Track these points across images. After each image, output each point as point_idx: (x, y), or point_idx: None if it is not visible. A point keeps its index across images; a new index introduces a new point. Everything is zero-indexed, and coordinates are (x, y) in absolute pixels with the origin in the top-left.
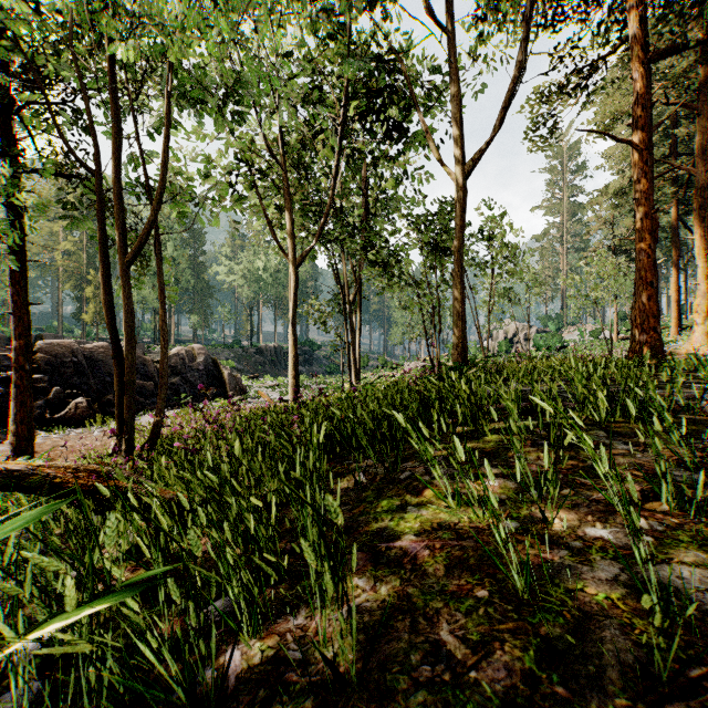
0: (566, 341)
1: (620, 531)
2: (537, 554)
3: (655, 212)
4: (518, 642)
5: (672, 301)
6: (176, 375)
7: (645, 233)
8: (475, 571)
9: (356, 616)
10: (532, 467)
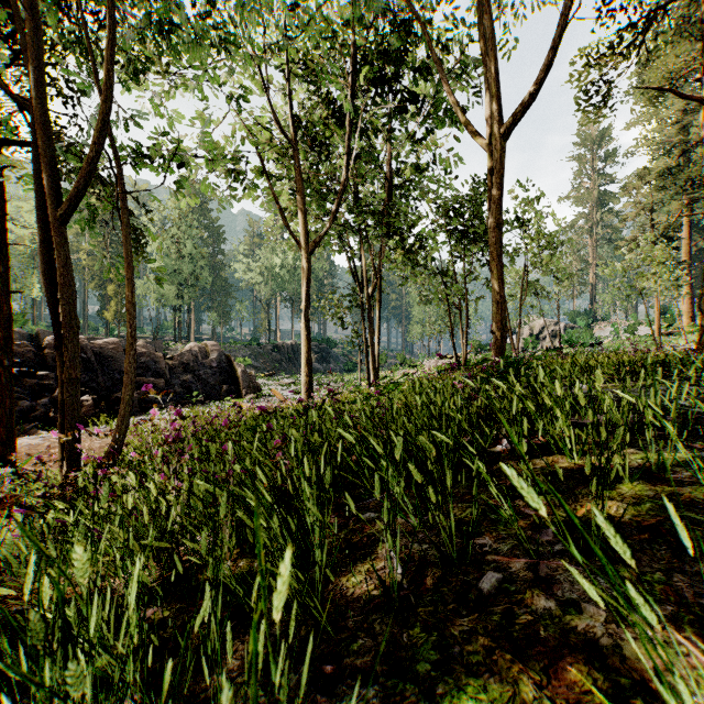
0: (599, 337)
1: None
2: None
3: None
4: None
5: None
6: (188, 372)
7: None
8: None
9: None
10: None
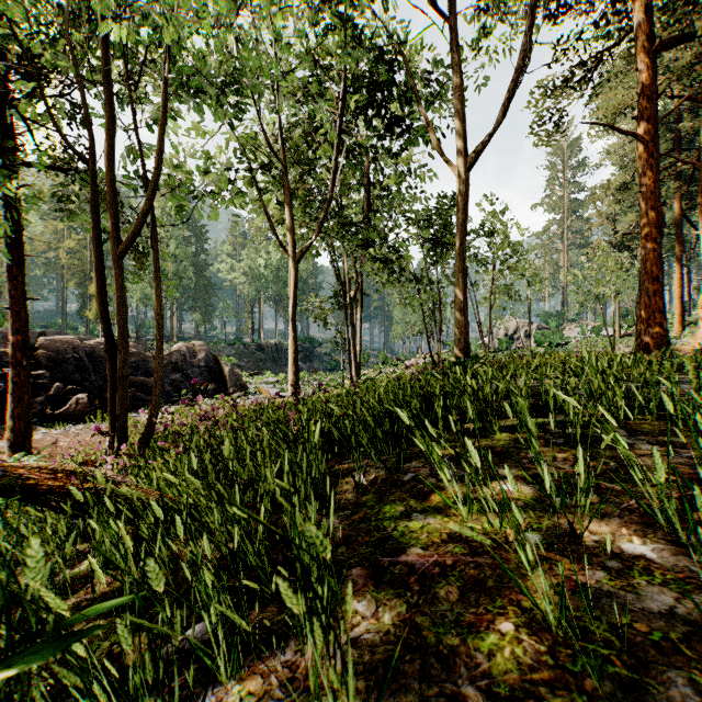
0: (567, 337)
1: (664, 548)
2: (567, 576)
3: (661, 206)
4: (559, 699)
5: (675, 297)
6: (177, 371)
7: (650, 227)
8: (494, 596)
9: (355, 653)
10: (549, 469)
